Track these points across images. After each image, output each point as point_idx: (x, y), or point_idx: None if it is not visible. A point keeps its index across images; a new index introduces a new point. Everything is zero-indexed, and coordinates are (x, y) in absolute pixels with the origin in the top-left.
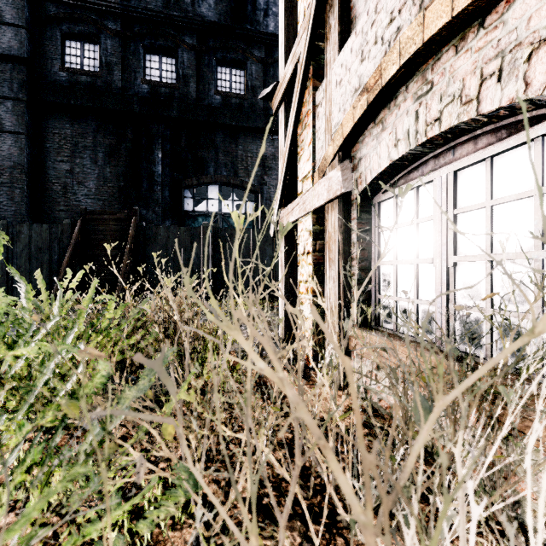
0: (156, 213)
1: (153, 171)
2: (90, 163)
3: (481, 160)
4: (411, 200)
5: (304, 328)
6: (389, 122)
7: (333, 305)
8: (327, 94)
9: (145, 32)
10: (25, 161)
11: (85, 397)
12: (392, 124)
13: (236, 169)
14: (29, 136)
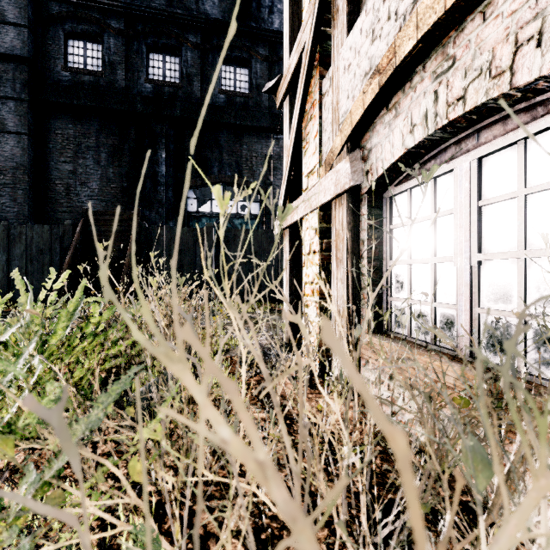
0: (159, 214)
1: (157, 172)
2: (92, 163)
3: (512, 144)
4: (428, 192)
5: (310, 336)
6: (403, 106)
7: (346, 310)
8: (334, 81)
9: (148, 31)
10: (27, 162)
11: (74, 407)
12: (406, 108)
13: (241, 169)
14: (32, 136)
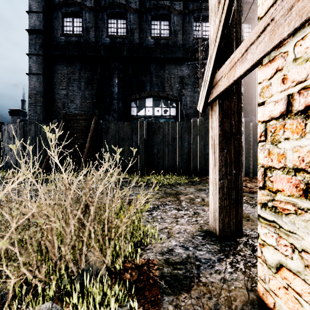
0: (114, 117)
1: (112, 91)
2: (77, 89)
3: None
4: None
5: None
6: None
7: None
8: None
9: (107, 5)
10: (42, 90)
11: None
12: None
13: (164, 86)
14: (44, 75)
